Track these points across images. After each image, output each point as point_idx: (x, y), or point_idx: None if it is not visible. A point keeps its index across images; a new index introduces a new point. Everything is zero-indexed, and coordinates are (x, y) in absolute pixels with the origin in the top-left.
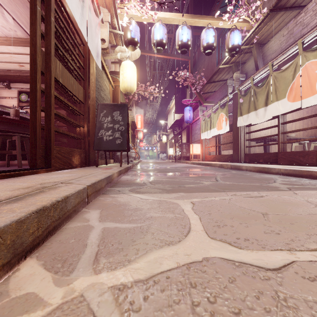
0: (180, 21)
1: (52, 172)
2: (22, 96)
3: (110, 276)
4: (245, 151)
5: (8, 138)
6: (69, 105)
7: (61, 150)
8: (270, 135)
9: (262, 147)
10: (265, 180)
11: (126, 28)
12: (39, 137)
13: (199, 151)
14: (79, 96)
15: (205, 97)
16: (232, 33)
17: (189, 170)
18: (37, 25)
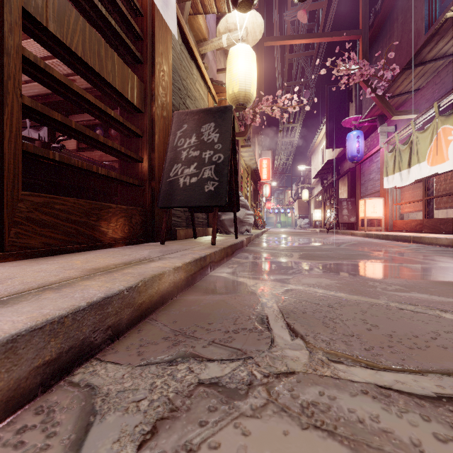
0: None
1: None
2: None
3: None
4: None
5: None
6: (92, 103)
7: (55, 205)
8: None
9: None
10: None
11: None
12: None
13: (380, 212)
14: (128, 91)
15: (394, 107)
16: None
17: (380, 254)
18: None
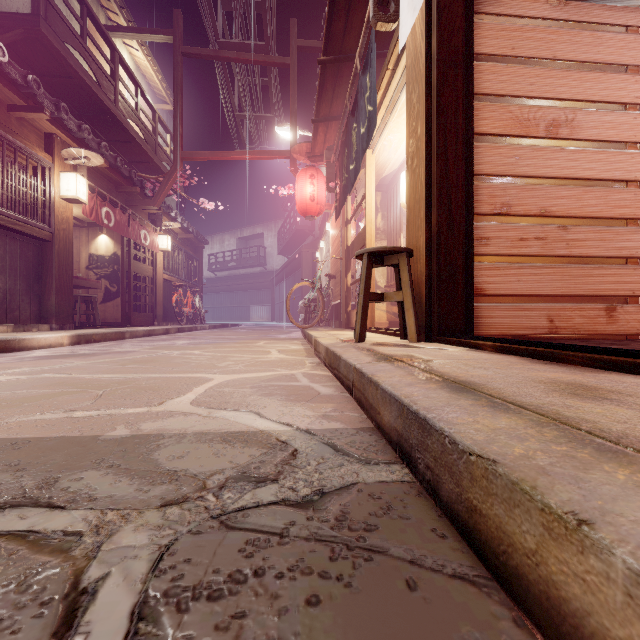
0: None
1: None
2: None
3: (283, 372)
4: None
5: None
6: None
7: None
8: None
9: None
10: None
11: None
12: None
13: None
14: None
15: None
16: None
17: None
18: None
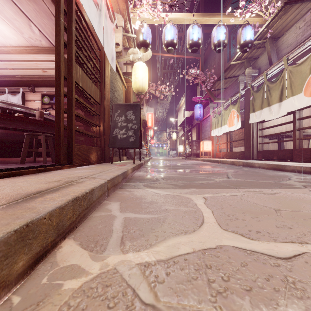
0: (191, 20)
1: (74, 168)
2: (45, 99)
3: (136, 256)
4: (258, 148)
5: (34, 138)
6: (87, 107)
7: (81, 148)
8: (285, 132)
9: (276, 144)
10: (279, 177)
11: (138, 31)
12: (62, 136)
13: (210, 148)
14: (96, 97)
15: (216, 94)
16: (244, 29)
17: (200, 167)
18: (61, 36)
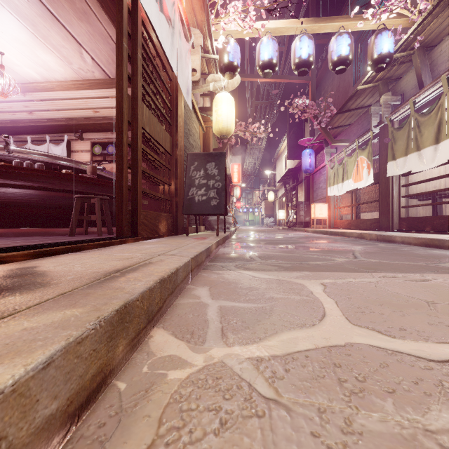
0: (297, 29)
1: (140, 242)
2: (96, 149)
3: (244, 350)
4: (401, 214)
5: (87, 201)
6: (155, 159)
7: (148, 215)
8: (444, 189)
9: (430, 208)
10: (434, 258)
11: (222, 50)
12: (126, 200)
13: (325, 214)
14: (166, 146)
15: (335, 134)
16: (379, 36)
17: (312, 242)
18: (124, 66)
